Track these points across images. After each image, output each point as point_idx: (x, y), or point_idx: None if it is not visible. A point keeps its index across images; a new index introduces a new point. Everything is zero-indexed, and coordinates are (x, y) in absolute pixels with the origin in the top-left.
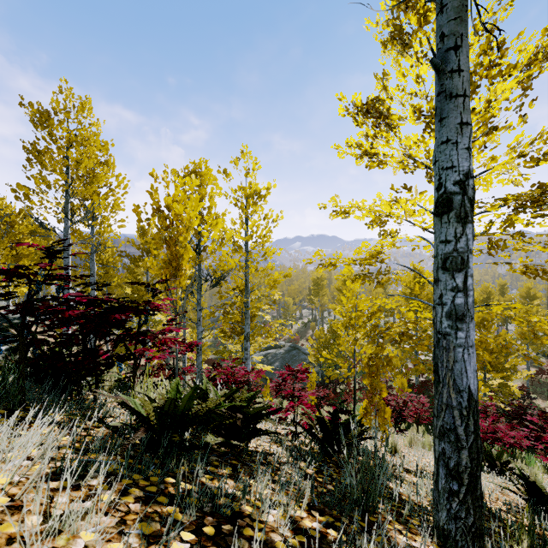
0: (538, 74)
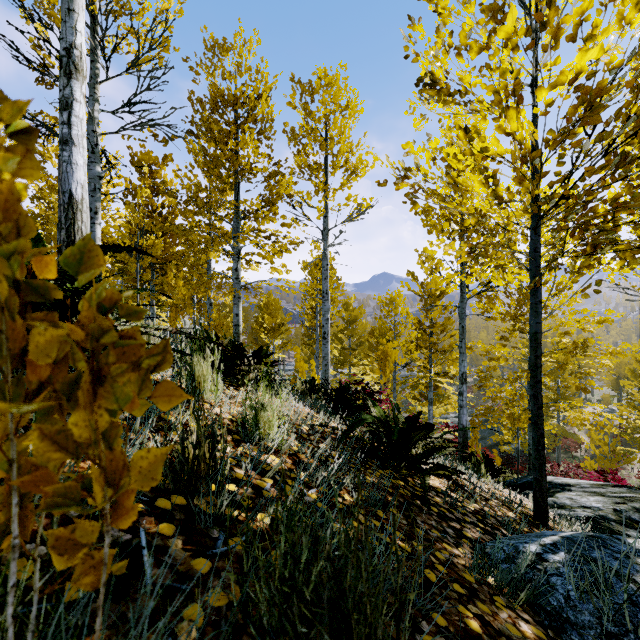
0: (570, 287)
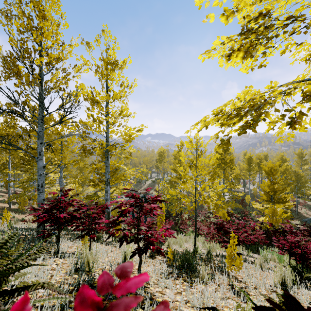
0: None
